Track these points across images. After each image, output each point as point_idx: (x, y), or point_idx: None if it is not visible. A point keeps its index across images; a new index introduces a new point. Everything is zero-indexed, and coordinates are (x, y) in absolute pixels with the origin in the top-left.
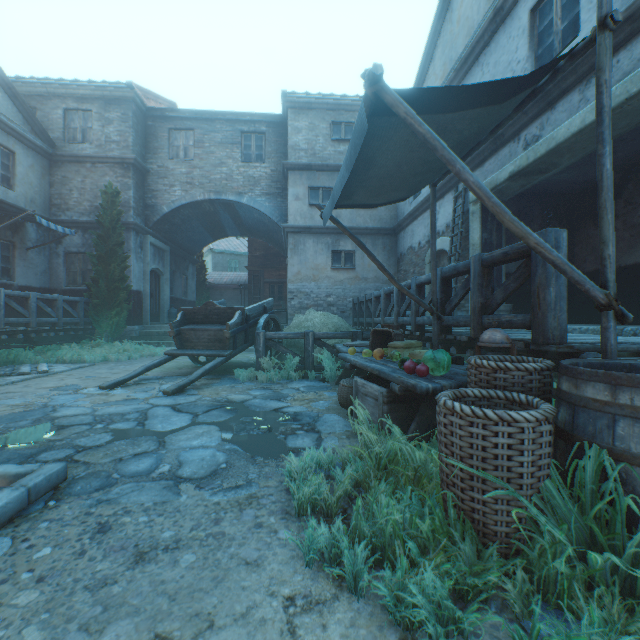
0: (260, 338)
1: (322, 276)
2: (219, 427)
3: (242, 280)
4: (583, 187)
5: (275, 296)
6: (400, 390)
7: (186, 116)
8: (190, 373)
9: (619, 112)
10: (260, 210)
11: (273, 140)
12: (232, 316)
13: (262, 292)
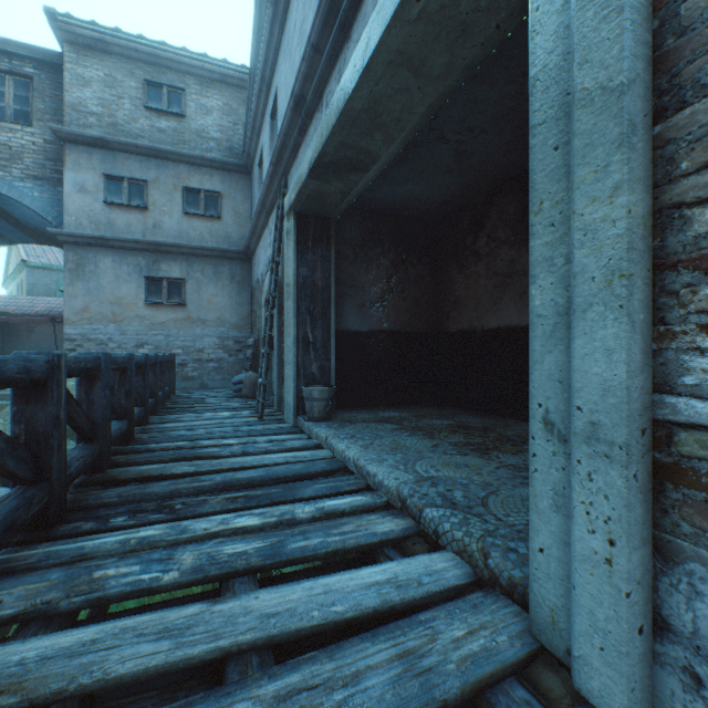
0: None
1: (130, 315)
2: None
3: None
4: (446, 212)
5: None
6: None
7: None
8: None
9: (420, 17)
10: (23, 202)
11: (49, 92)
12: None
13: None
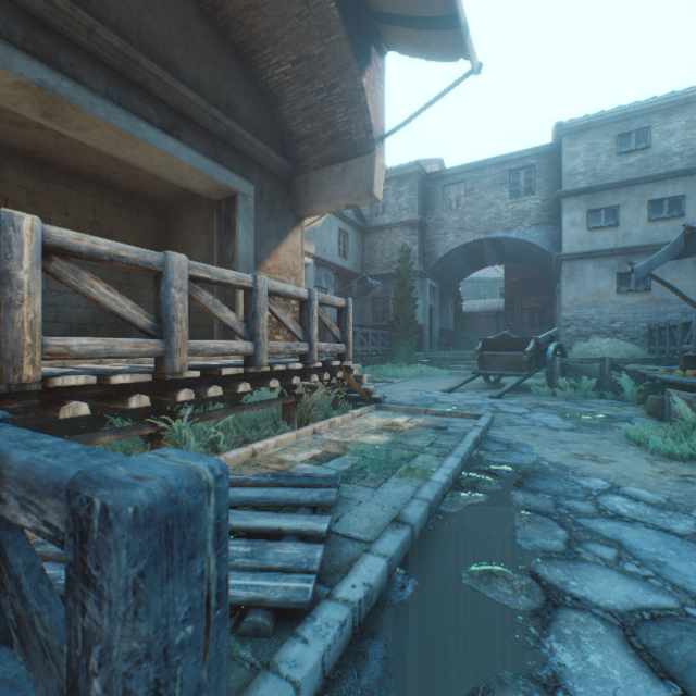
0: (555, 362)
1: (604, 301)
2: (553, 414)
3: (494, 307)
4: None
5: (534, 322)
6: None
7: (458, 171)
8: (488, 388)
9: None
10: (528, 241)
11: (543, 170)
12: (525, 344)
13: (519, 319)
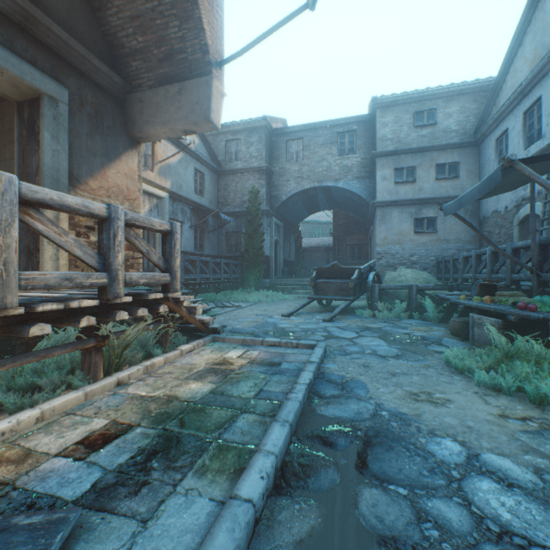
0: (375, 288)
1: (406, 240)
2: (378, 338)
3: (326, 243)
4: None
5: (355, 256)
6: (515, 319)
7: (298, 130)
8: (322, 311)
9: None
10: (352, 191)
11: (362, 135)
12: (351, 273)
13: (344, 253)
